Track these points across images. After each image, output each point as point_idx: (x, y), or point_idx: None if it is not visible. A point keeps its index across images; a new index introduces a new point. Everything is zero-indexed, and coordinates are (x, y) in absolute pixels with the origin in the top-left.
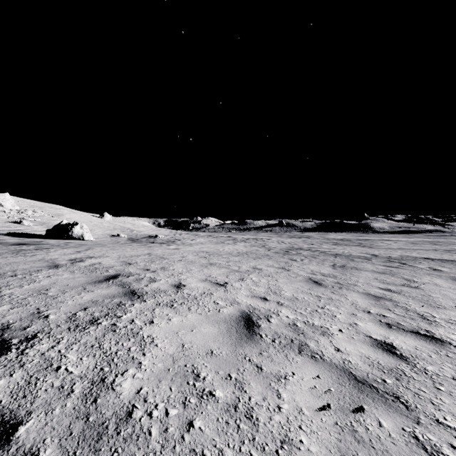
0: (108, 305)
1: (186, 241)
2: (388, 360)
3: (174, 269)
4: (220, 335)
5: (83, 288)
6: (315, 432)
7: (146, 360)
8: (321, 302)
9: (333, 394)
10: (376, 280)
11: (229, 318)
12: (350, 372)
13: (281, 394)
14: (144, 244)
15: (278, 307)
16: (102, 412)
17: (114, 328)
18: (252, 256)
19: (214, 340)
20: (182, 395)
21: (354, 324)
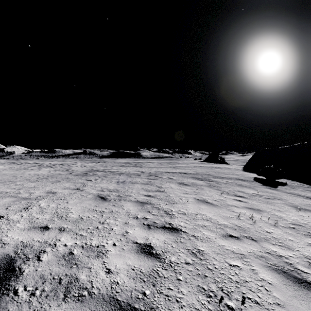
0: None
1: None
2: (148, 264)
3: None
4: None
5: None
6: None
7: None
8: (103, 217)
9: None
10: (143, 189)
11: None
12: (116, 300)
13: None
14: None
15: (58, 235)
16: None
17: None
18: (51, 180)
19: None
20: None
21: (126, 233)
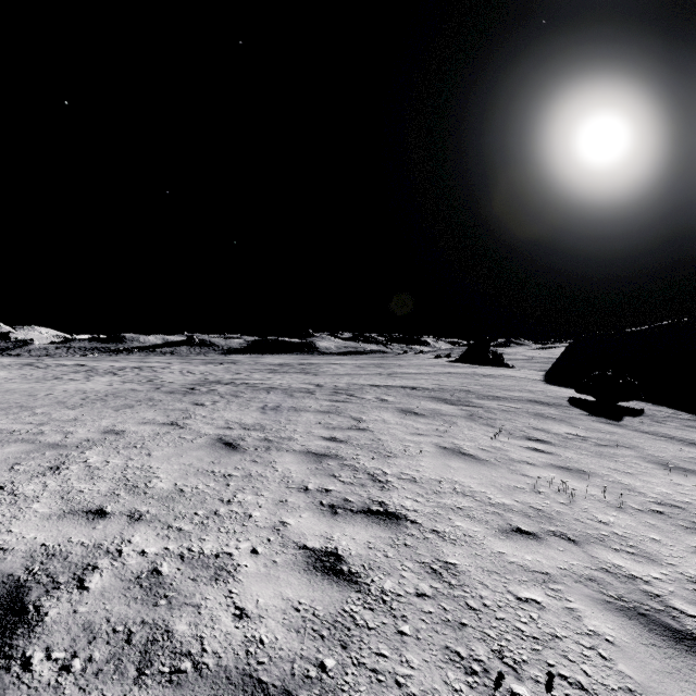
0: None
1: None
2: (331, 598)
3: None
4: None
5: None
6: None
7: None
8: (230, 488)
9: None
10: (320, 425)
11: None
12: (257, 681)
13: None
14: None
15: (127, 529)
16: None
17: None
18: (115, 405)
19: None
20: None
21: (281, 525)
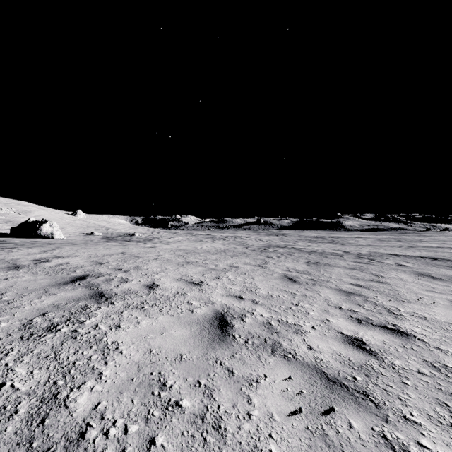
0: (71, 309)
1: (164, 239)
2: (358, 356)
3: (148, 268)
4: (191, 338)
5: (45, 291)
6: (286, 440)
7: (108, 369)
8: (295, 299)
9: (304, 396)
10: (347, 276)
11: (202, 318)
12: (321, 371)
13: (251, 399)
14: (119, 242)
15: (253, 305)
16: (49, 434)
17: (75, 334)
18: (230, 254)
19: (184, 344)
20: (145, 407)
21: (326, 320)
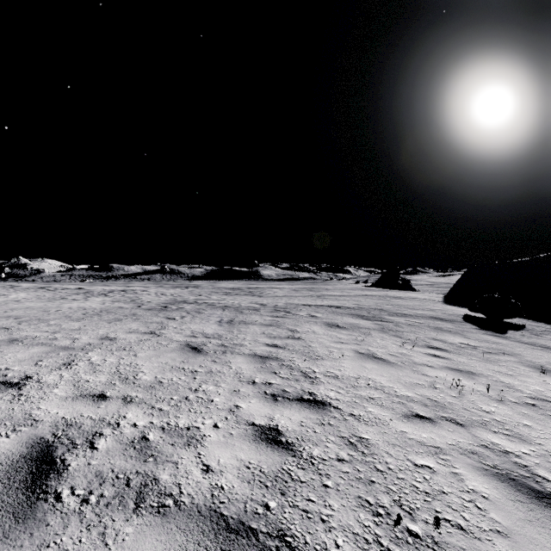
0: None
1: None
2: (273, 460)
3: None
4: None
5: None
6: None
7: None
8: (196, 380)
9: None
10: (264, 335)
11: None
12: (220, 514)
13: None
14: None
15: (122, 408)
16: None
17: None
18: (108, 318)
19: None
20: None
21: (235, 408)
